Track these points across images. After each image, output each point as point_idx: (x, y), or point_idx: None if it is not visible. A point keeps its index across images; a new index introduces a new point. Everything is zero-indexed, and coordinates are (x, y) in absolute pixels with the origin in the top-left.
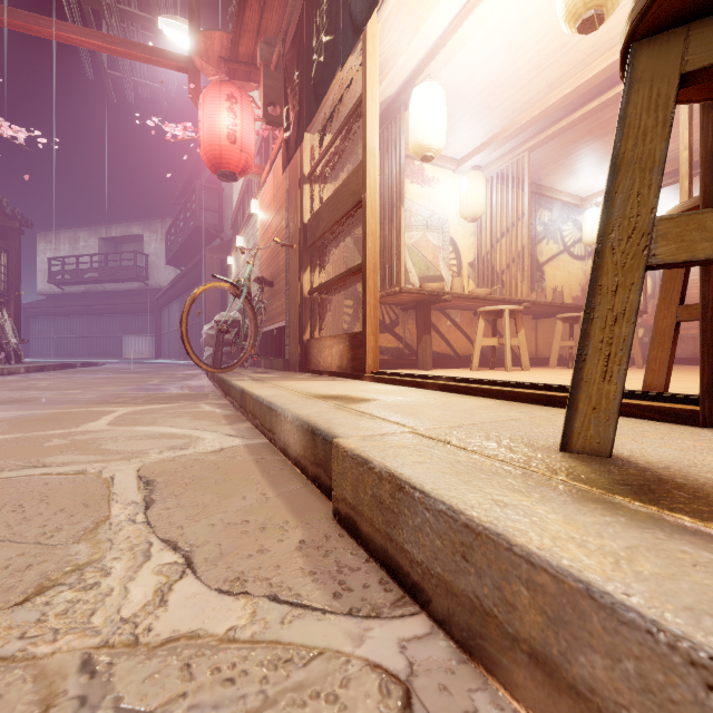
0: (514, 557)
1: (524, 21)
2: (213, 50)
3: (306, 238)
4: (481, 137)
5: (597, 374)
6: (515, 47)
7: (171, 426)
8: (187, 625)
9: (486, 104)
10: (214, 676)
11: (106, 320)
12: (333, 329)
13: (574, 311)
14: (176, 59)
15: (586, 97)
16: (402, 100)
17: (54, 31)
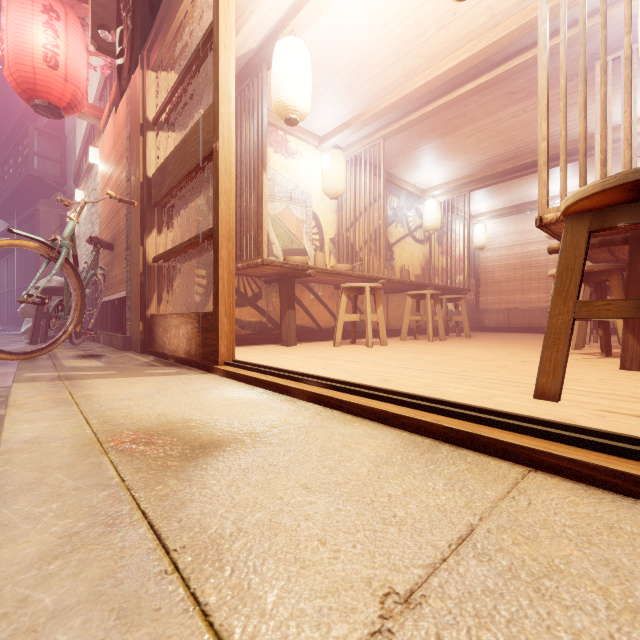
0: None
1: None
2: None
3: (151, 195)
4: (343, 117)
5: None
6: (378, 24)
7: None
8: None
9: (348, 82)
10: None
11: None
12: (187, 301)
13: (419, 288)
14: None
15: (434, 94)
16: (265, 56)
17: None
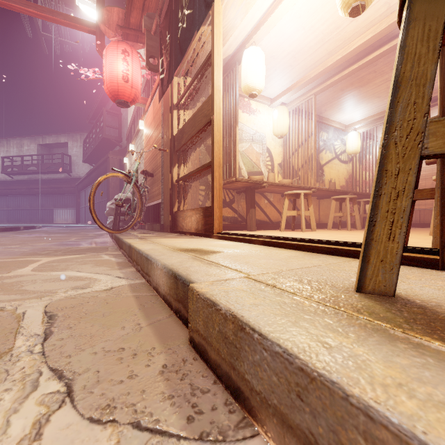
0: (350, 407)
1: (313, 10)
2: (113, 20)
3: (175, 145)
4: (286, 85)
5: (384, 236)
6: (308, 27)
7: (77, 271)
8: None
9: (289, 63)
10: None
11: (42, 198)
12: (192, 204)
13: (342, 194)
14: (88, 25)
15: (350, 62)
16: (237, 58)
17: (0, 0)
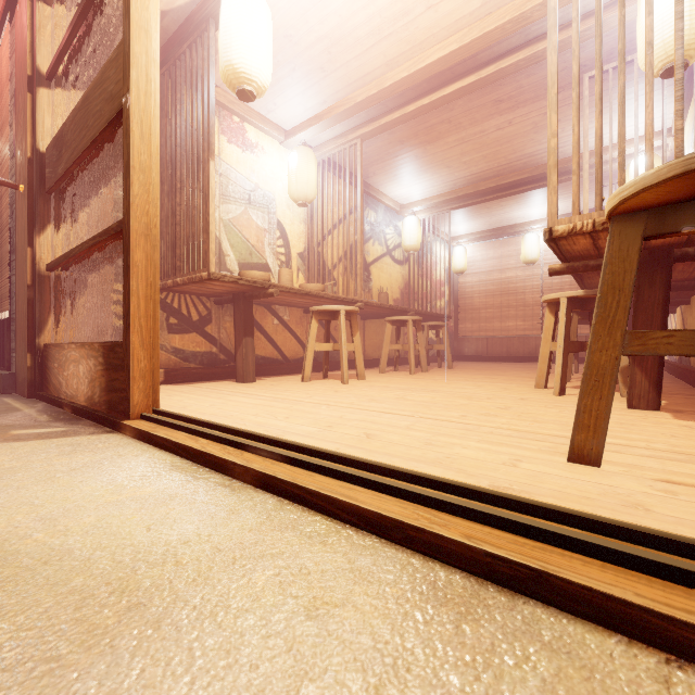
0: None
1: None
2: None
3: (44, 177)
4: (313, 108)
5: None
6: None
7: None
8: None
9: (320, 63)
10: None
11: None
12: (104, 326)
13: (399, 313)
14: None
15: (418, 92)
16: (211, 9)
17: None
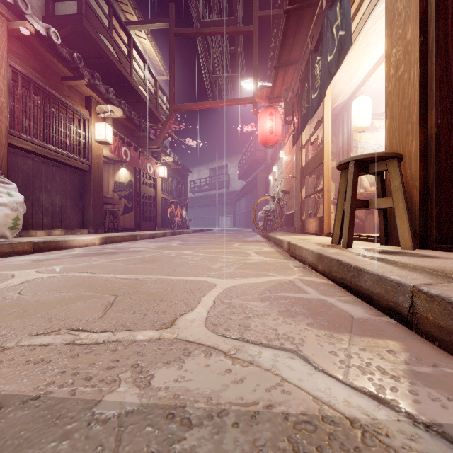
0: (301, 248)
1: None
2: (263, 95)
3: (303, 173)
4: None
5: (336, 230)
6: None
7: (254, 246)
8: (267, 259)
9: None
10: (270, 261)
11: (212, 208)
12: (318, 213)
13: None
14: (248, 100)
15: None
16: (351, 102)
17: (207, 106)
